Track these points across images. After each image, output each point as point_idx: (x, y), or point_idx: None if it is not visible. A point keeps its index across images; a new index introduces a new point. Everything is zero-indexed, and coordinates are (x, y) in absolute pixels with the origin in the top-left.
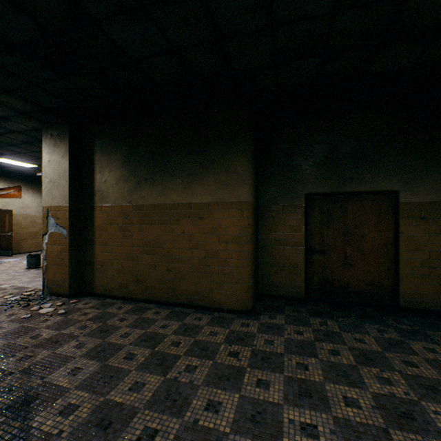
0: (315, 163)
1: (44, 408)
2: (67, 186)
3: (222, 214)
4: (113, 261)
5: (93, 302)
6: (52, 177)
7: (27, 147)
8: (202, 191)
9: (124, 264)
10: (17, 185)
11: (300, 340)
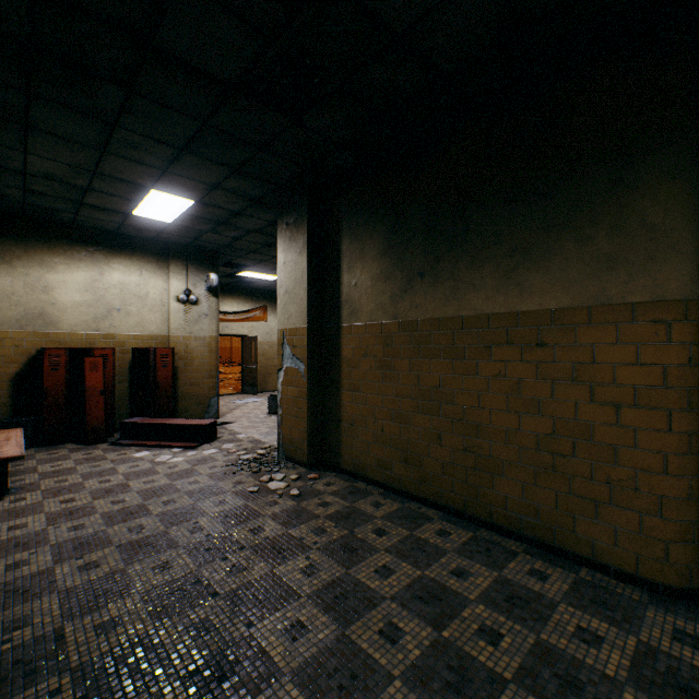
0: None
1: None
2: (305, 297)
3: (600, 335)
4: (367, 419)
5: (337, 484)
6: (288, 286)
7: (268, 252)
8: (545, 285)
9: (384, 427)
10: (263, 305)
11: None
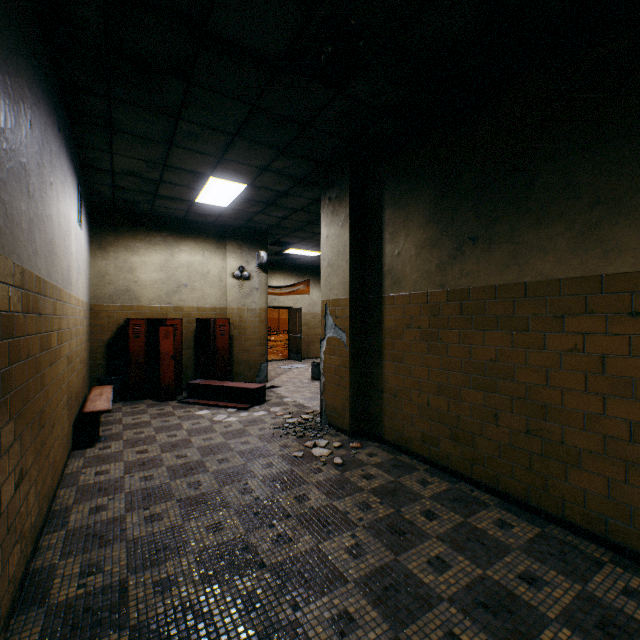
0: None
1: None
2: (347, 269)
3: None
4: (411, 391)
5: (380, 455)
6: (330, 259)
7: (311, 230)
8: None
9: (430, 401)
10: (306, 279)
11: None
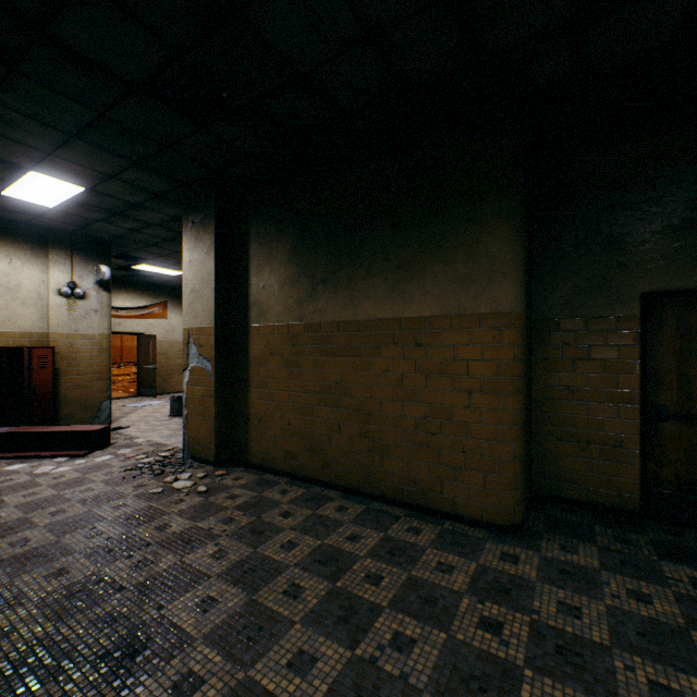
0: (666, 227)
1: (152, 670)
2: (213, 297)
3: (459, 338)
4: (275, 414)
5: (246, 478)
6: (194, 285)
7: (170, 247)
8: (421, 296)
9: (291, 421)
10: (162, 301)
11: (648, 619)
